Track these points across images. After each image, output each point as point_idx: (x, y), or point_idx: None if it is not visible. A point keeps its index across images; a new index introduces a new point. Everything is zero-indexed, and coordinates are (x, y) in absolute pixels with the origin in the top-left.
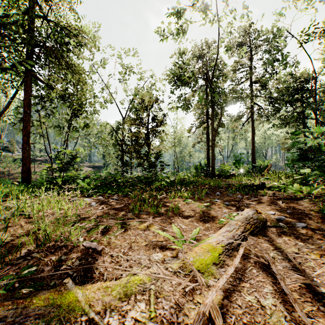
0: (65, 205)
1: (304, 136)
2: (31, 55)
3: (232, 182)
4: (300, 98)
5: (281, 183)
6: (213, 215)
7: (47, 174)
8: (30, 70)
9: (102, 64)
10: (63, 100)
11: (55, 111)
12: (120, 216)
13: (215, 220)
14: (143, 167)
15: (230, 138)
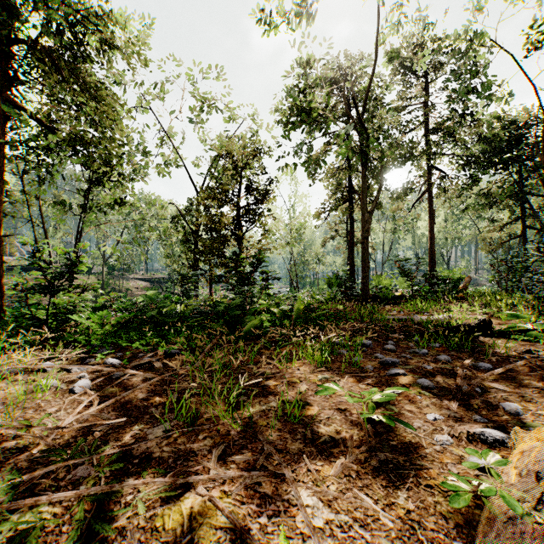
0: (4, 390)
1: (522, 226)
2: (4, 60)
3: (412, 316)
4: (517, 157)
5: (543, 326)
6: (405, 437)
7: (15, 301)
8: (2, 90)
9: (159, 93)
10: (71, 151)
11: (54, 173)
12: (117, 450)
13: (420, 469)
14: (228, 283)
15: (387, 231)
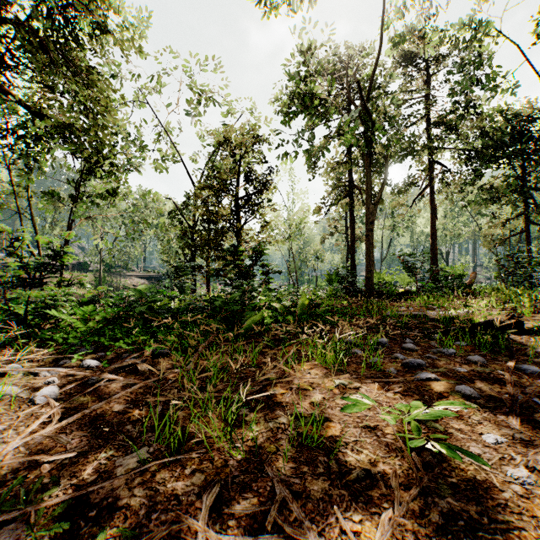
0: None
1: (525, 222)
2: None
3: (426, 312)
4: (520, 151)
5: None
6: (465, 471)
7: None
8: None
9: (156, 85)
10: (60, 138)
11: (42, 161)
12: (66, 496)
13: (507, 529)
14: (226, 277)
15: (386, 228)
